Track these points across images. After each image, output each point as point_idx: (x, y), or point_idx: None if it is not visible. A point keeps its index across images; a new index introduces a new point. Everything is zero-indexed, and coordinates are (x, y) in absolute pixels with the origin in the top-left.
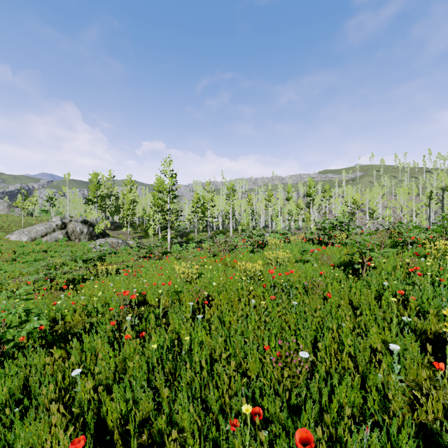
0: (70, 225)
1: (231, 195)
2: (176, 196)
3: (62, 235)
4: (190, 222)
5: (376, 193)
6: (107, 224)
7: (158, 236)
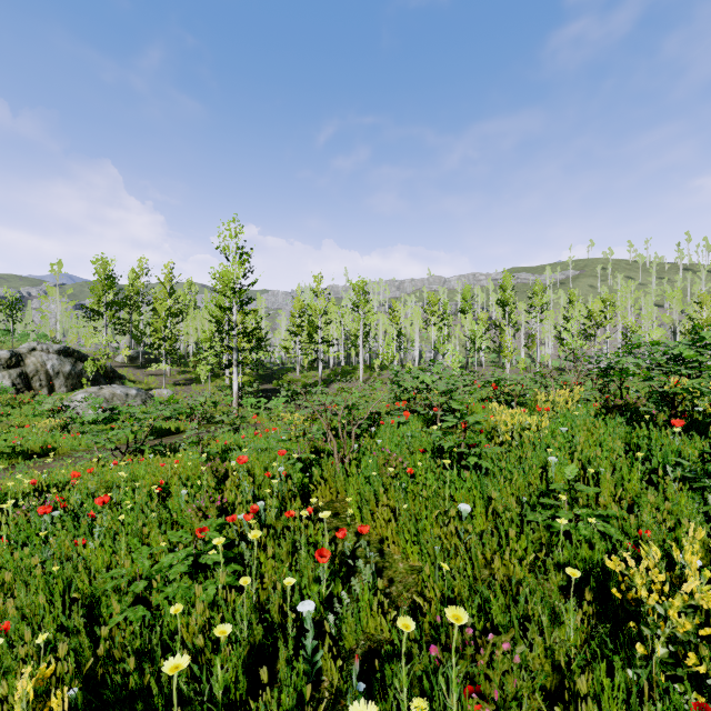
0: (30, 358)
1: (361, 303)
2: (249, 299)
3: (10, 380)
4: (287, 352)
5: (621, 301)
6: (130, 356)
7: (224, 380)
